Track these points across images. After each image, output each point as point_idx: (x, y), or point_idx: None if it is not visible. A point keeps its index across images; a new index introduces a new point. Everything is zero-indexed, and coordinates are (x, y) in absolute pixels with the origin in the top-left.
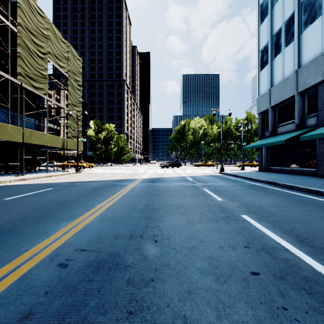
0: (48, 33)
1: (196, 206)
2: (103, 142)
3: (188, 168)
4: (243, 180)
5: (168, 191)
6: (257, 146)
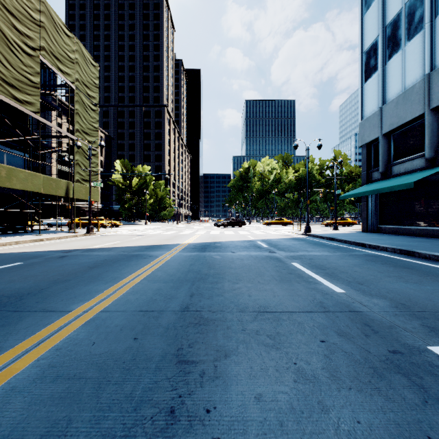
0: (42, 17)
1: (298, 312)
2: (133, 191)
3: (254, 228)
4: (350, 246)
5: (230, 269)
6: (363, 193)
